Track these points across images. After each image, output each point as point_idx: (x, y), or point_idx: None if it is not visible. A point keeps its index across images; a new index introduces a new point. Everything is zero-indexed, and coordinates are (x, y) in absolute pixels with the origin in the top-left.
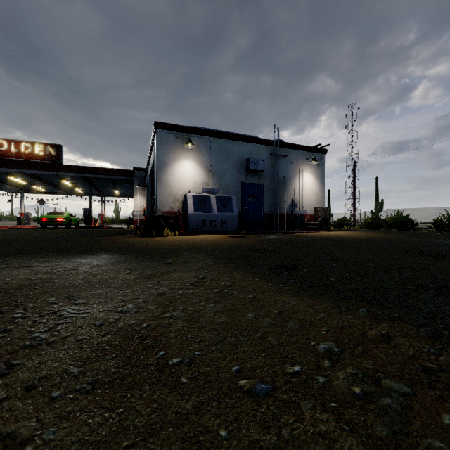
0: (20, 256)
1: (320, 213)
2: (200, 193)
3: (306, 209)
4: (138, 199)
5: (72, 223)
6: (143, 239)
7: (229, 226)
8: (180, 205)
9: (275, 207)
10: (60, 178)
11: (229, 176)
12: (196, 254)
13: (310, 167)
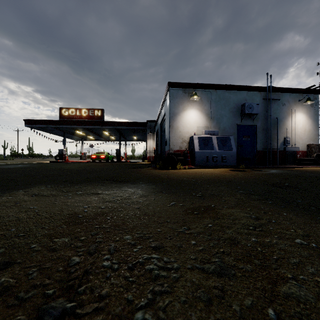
0: (88, 184)
1: (313, 149)
2: (202, 134)
3: (298, 146)
4: (150, 142)
5: (109, 159)
6: (163, 171)
7: (228, 162)
8: (186, 145)
9: (268, 145)
10: (103, 130)
11: (226, 120)
12: (218, 187)
13: (302, 108)
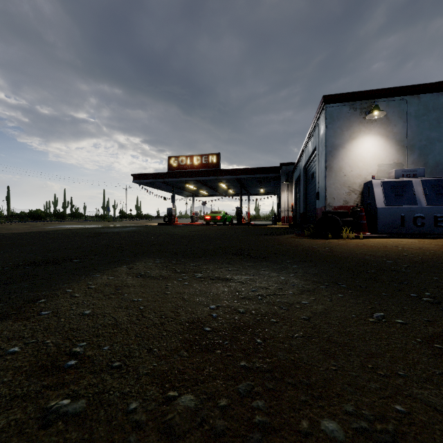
0: (208, 261)
1: None
2: (389, 178)
3: None
4: (285, 195)
5: (227, 221)
6: (319, 242)
7: None
8: (357, 197)
9: None
10: (219, 182)
11: (441, 149)
12: None
13: None
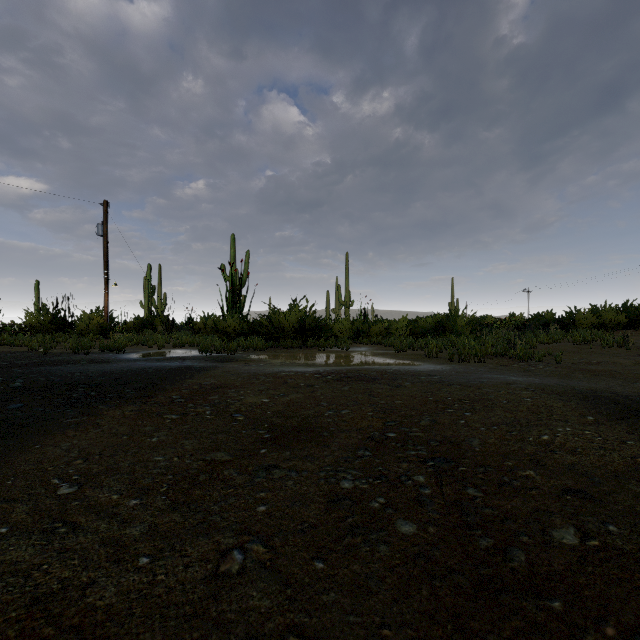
0: None
1: None
2: None
3: None
4: None
5: None
6: None
7: None
8: None
9: None
10: None
11: None
12: None
13: None
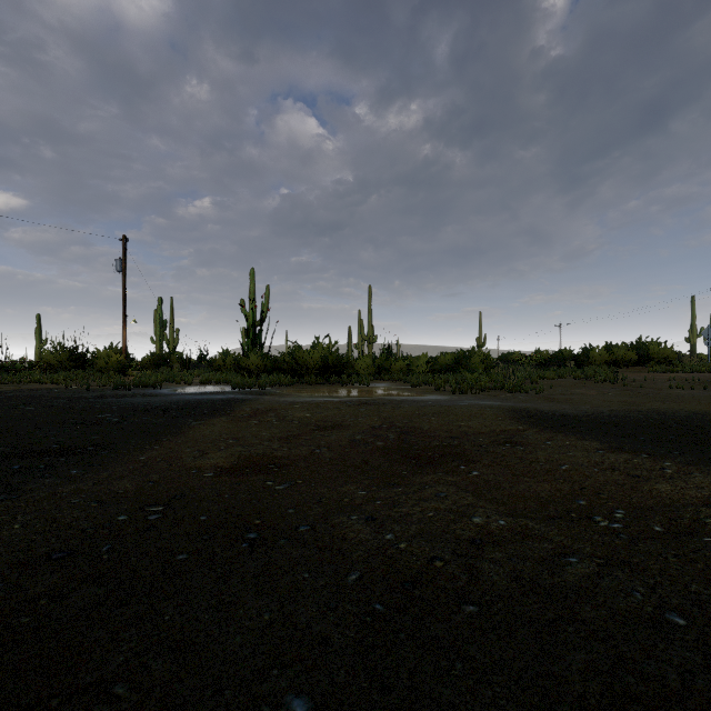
0: None
1: None
2: None
3: None
4: None
5: None
6: None
7: None
8: None
9: None
10: None
11: None
12: None
13: None
